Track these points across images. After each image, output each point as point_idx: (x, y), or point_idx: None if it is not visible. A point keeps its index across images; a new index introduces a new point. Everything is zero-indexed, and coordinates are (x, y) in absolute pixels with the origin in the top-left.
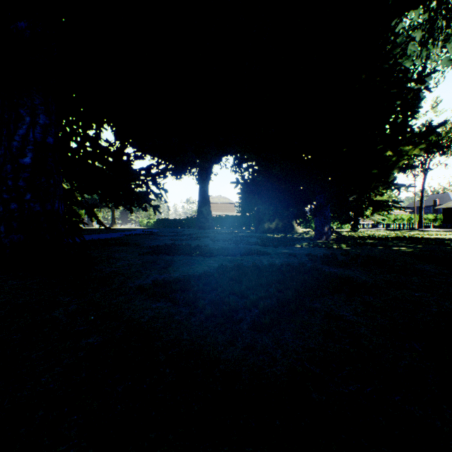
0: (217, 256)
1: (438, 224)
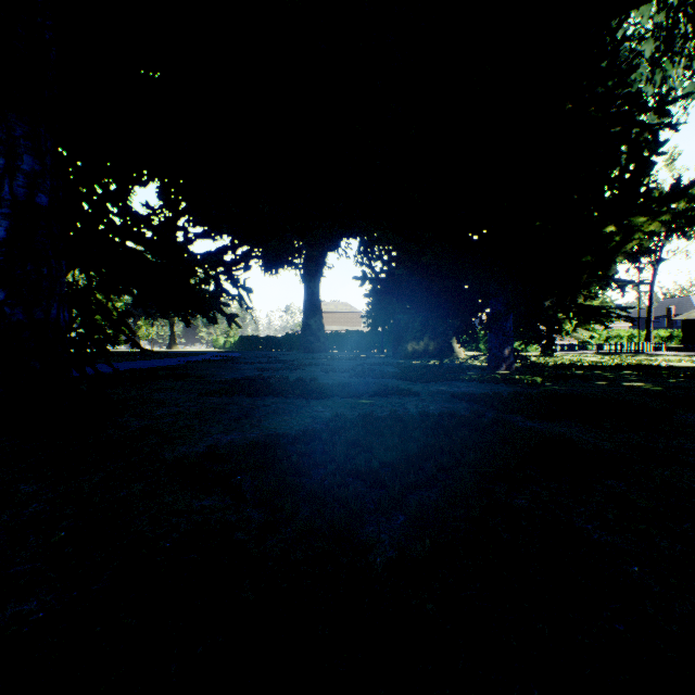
0: (331, 398)
1: (674, 344)
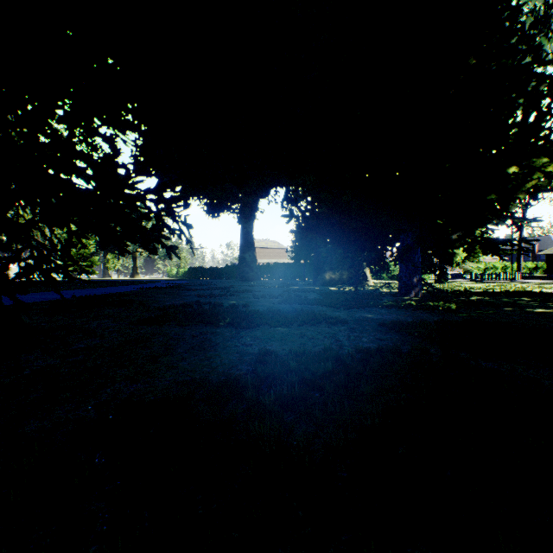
0: (260, 327)
1: (539, 274)
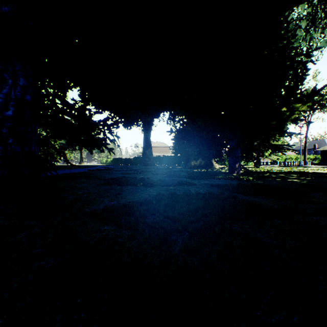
0: (156, 186)
1: (317, 162)
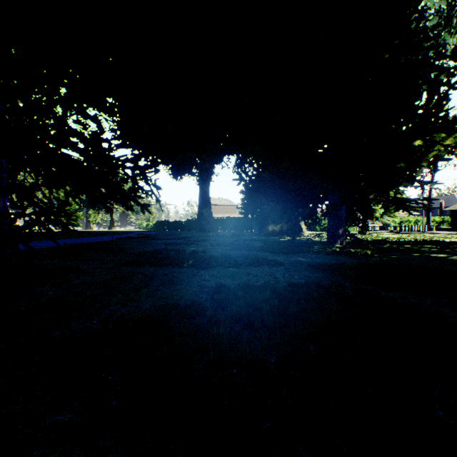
0: (216, 268)
1: (445, 226)
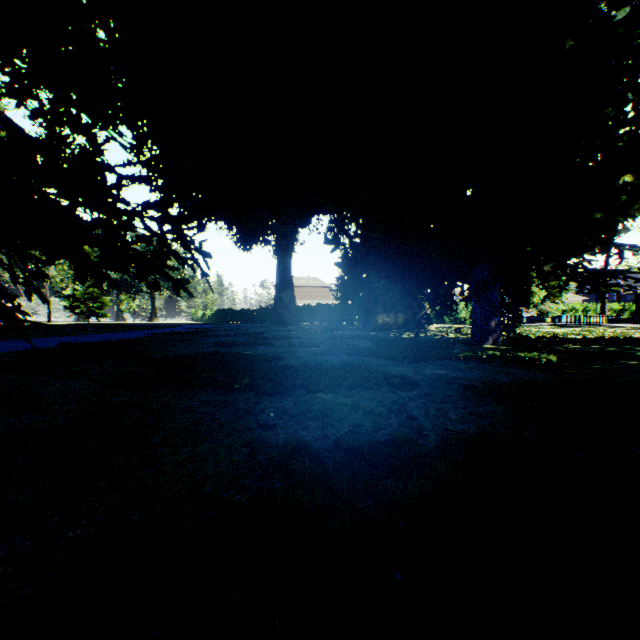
0: (292, 392)
1: (626, 317)
